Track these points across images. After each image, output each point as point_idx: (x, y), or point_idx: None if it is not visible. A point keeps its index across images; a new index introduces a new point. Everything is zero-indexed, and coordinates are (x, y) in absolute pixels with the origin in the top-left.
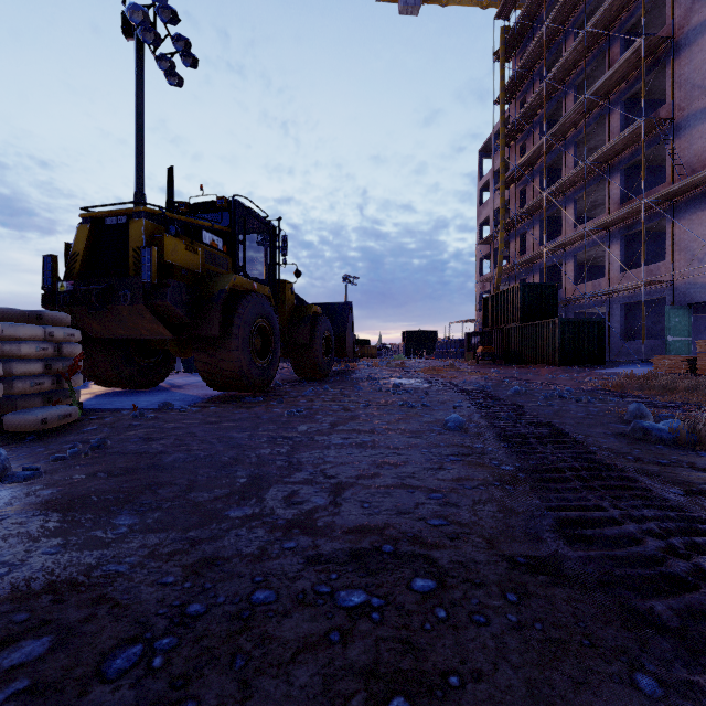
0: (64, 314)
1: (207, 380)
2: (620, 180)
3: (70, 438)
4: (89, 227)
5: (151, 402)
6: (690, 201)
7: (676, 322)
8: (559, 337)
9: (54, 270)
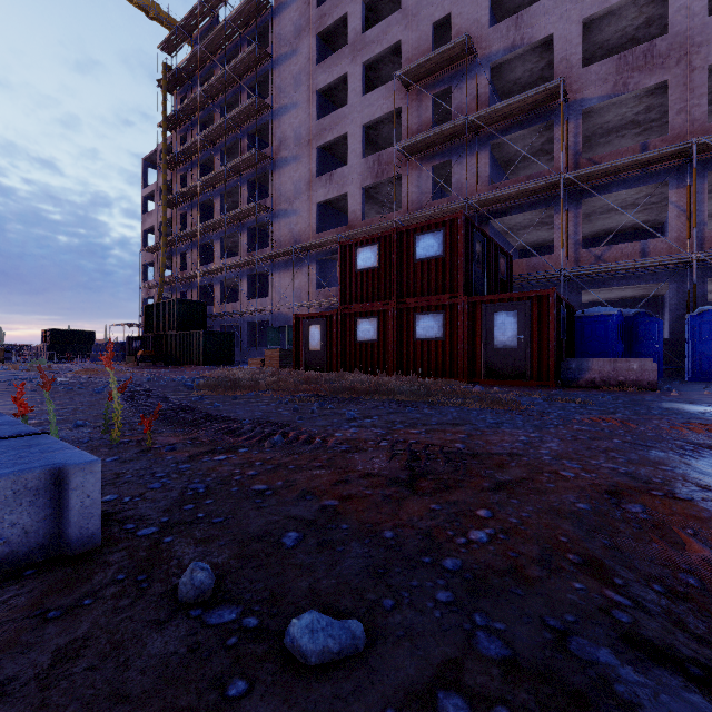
0: None
1: None
2: (248, 235)
3: None
4: None
5: None
6: (280, 263)
7: (273, 337)
8: (204, 344)
9: None
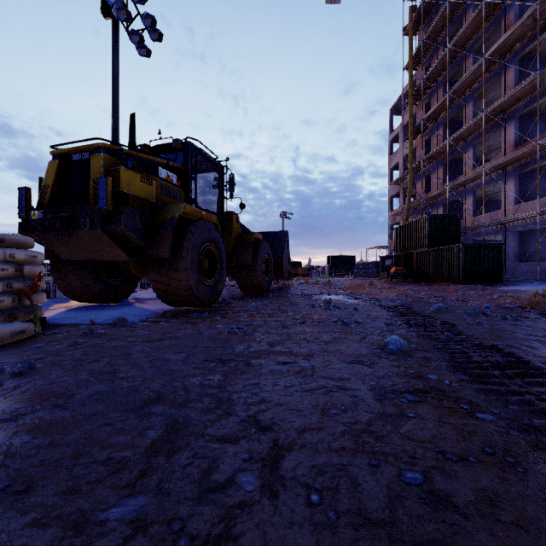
0: (27, 238)
1: (161, 296)
2: (515, 126)
3: (10, 357)
4: (58, 163)
5: (111, 316)
6: None
7: None
8: (463, 259)
9: (28, 201)
